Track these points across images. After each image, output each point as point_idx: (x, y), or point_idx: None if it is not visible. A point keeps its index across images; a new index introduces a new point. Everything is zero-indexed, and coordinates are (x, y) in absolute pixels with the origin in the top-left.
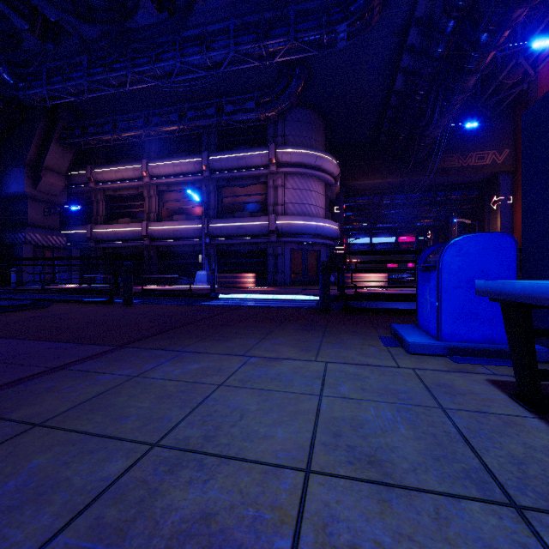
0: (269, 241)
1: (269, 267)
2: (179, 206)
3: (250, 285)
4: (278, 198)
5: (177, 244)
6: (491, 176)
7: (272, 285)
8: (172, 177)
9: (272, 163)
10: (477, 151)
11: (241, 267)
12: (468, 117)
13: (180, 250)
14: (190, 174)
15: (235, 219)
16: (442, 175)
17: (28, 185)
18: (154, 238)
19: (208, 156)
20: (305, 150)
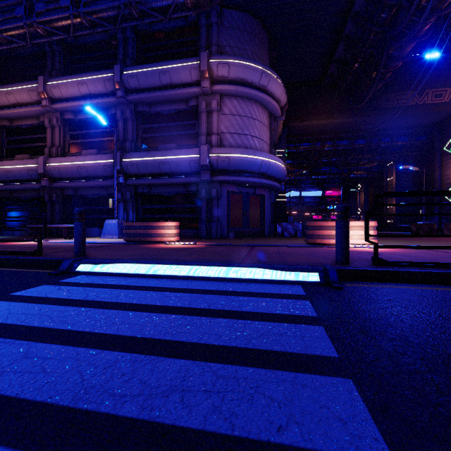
0: (201, 180)
1: (201, 214)
2: (90, 138)
3: (169, 238)
4: (212, 126)
5: (83, 185)
6: (445, 117)
7: (204, 237)
8: (78, 100)
9: (204, 77)
10: (433, 88)
11: (166, 214)
12: (424, 51)
13: (91, 194)
14: (101, 96)
15: (156, 151)
16: (395, 114)
17: None
18: (55, 177)
19: (121, 70)
20: (248, 62)
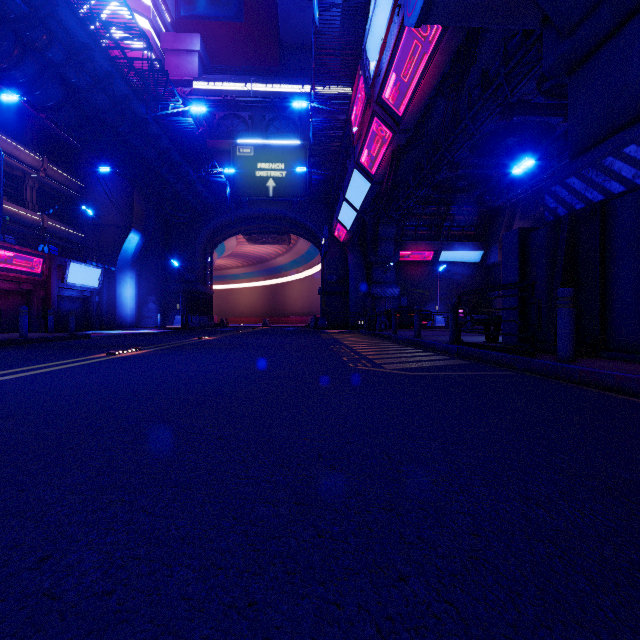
0: None
1: None
2: None
3: None
4: None
5: None
6: None
7: None
8: None
9: None
10: None
11: None
12: None
13: None
14: None
15: None
16: None
17: (500, 256)
18: None
19: None
20: None
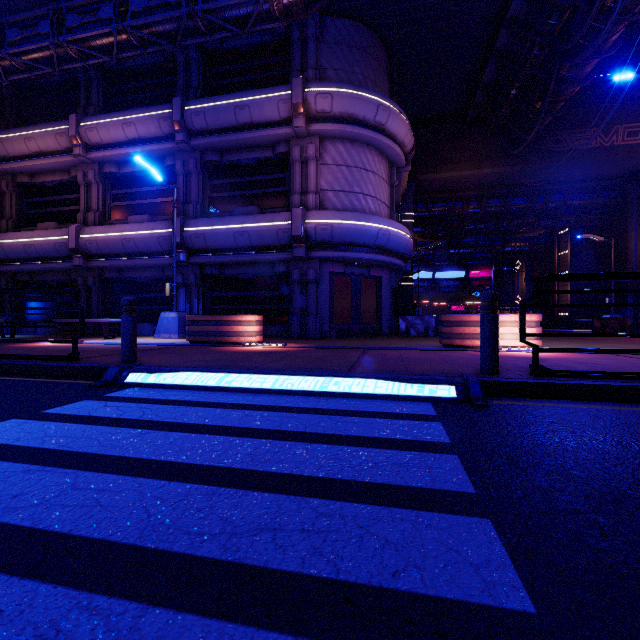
0: (293, 257)
1: (293, 304)
2: (139, 200)
3: (249, 338)
4: (309, 181)
5: (130, 264)
6: None
7: (298, 337)
8: (123, 146)
9: (297, 113)
10: (626, 123)
11: (244, 305)
12: (612, 70)
13: (140, 277)
14: (154, 141)
15: (231, 217)
16: (570, 161)
17: None
18: (92, 253)
19: (182, 104)
20: (358, 90)
